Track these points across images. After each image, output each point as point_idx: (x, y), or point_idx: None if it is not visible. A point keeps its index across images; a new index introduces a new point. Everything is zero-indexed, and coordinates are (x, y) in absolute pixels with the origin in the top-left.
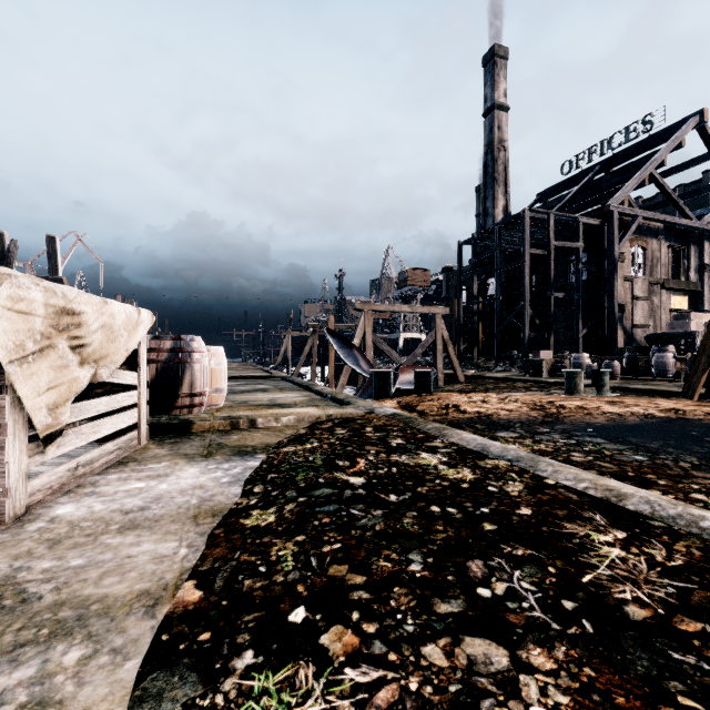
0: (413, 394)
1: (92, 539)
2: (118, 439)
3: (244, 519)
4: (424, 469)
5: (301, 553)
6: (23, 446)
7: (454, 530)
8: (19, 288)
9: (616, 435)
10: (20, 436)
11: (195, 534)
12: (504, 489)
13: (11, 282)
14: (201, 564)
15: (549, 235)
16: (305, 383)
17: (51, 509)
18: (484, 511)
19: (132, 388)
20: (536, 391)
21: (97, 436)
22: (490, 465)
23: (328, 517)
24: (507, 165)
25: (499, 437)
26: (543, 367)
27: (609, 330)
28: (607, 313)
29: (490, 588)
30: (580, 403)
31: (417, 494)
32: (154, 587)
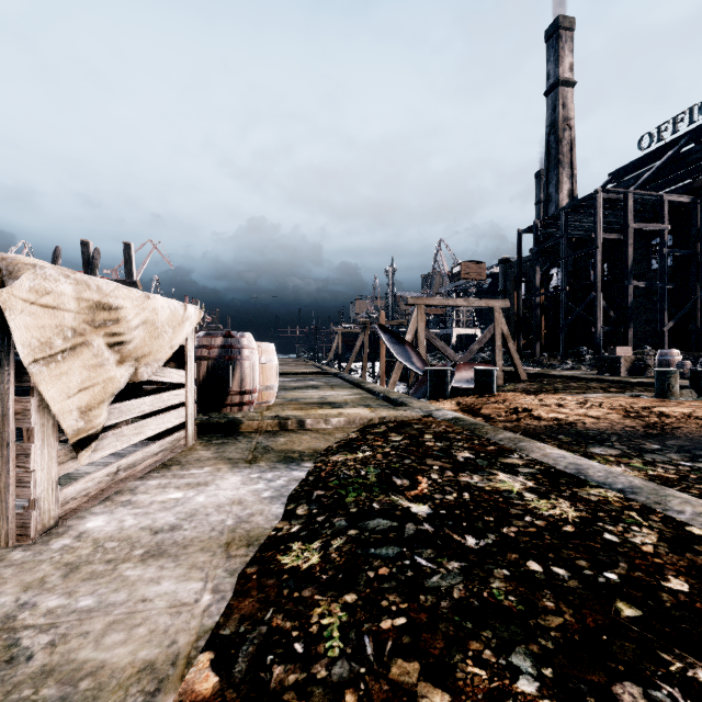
0: (472, 394)
1: (111, 568)
2: (163, 440)
3: (282, 555)
4: (505, 498)
5: (350, 625)
6: (54, 452)
7: (572, 612)
8: (45, 280)
9: None
10: (50, 441)
11: (224, 571)
12: (629, 540)
13: (35, 273)
14: (224, 623)
15: (626, 217)
16: (356, 380)
17: (83, 521)
18: (610, 579)
19: (180, 386)
20: (616, 392)
21: (140, 438)
22: (596, 496)
23: (387, 566)
24: (573, 145)
25: (595, 454)
26: (620, 365)
27: None
28: (700, 303)
29: None
30: (686, 410)
31: (503, 537)
32: (162, 657)
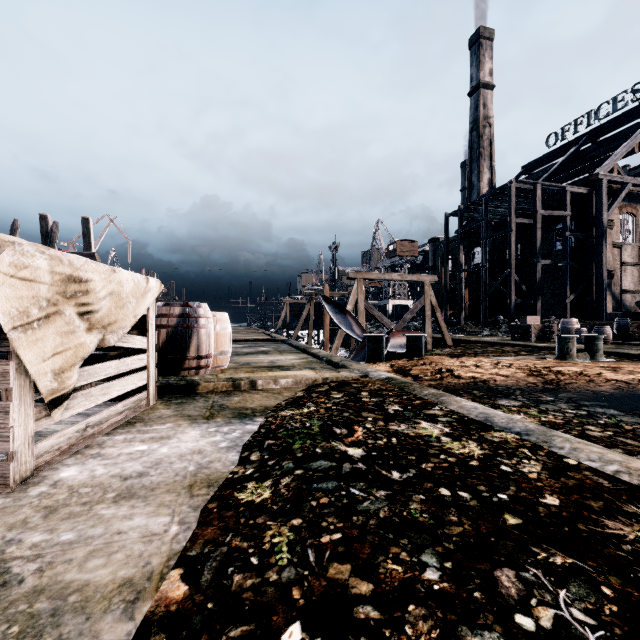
0: (404, 357)
1: (87, 509)
2: (127, 400)
3: (239, 493)
4: (426, 441)
5: (297, 542)
6: (30, 410)
7: (471, 523)
8: (23, 256)
9: (630, 406)
10: (26, 400)
11: (189, 507)
12: (519, 470)
13: (14, 249)
14: (190, 547)
15: (536, 205)
16: (302, 346)
17: (56, 472)
18: (502, 498)
19: (142, 352)
20: (526, 355)
21: (106, 398)
22: (498, 438)
23: (327, 497)
24: (492, 140)
25: (501, 406)
26: (530, 332)
27: (597, 295)
28: (595, 279)
29: (532, 616)
30: (578, 369)
31: (422, 471)
32: (138, 575)
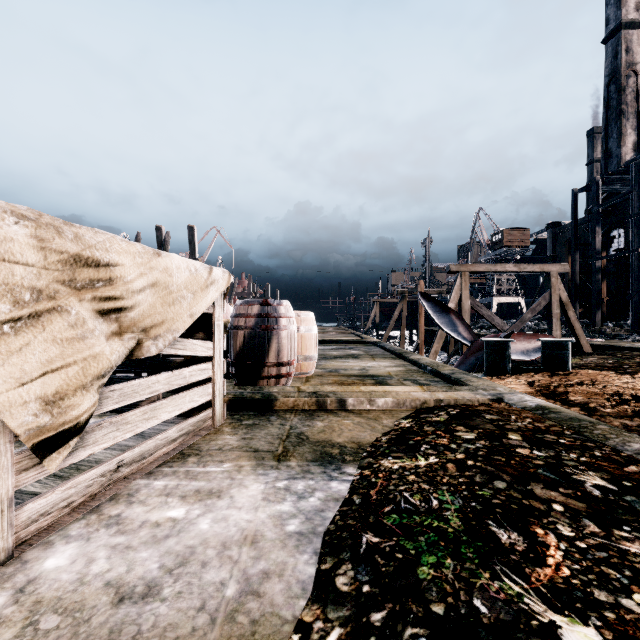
0: (540, 370)
1: None
2: (184, 423)
3: None
4: None
5: None
6: (5, 459)
7: None
8: None
9: None
10: None
11: None
12: None
13: None
14: None
15: None
16: (398, 350)
17: (45, 553)
18: None
19: (209, 359)
20: None
21: (151, 423)
22: None
23: None
24: (639, 92)
25: None
26: None
27: None
28: None
29: None
30: None
31: None
32: None
